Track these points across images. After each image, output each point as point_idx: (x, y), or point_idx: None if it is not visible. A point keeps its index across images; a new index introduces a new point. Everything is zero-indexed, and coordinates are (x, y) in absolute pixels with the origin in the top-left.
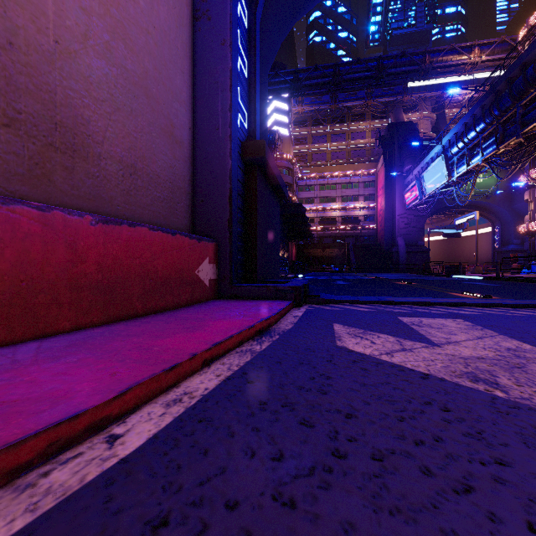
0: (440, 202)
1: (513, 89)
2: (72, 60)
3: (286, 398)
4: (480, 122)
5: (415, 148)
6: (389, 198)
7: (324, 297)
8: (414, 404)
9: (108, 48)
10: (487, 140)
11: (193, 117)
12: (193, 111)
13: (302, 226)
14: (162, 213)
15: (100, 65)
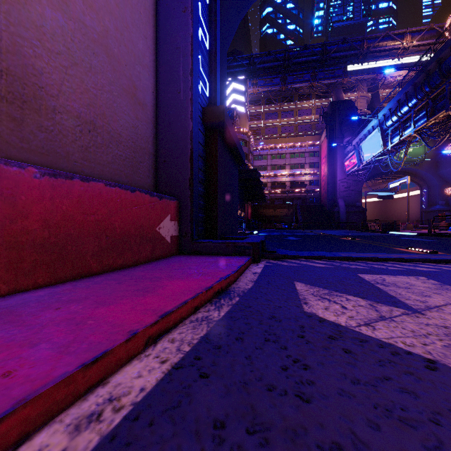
0: (376, 168)
1: (443, 68)
2: (21, 6)
3: (252, 411)
4: (412, 98)
5: (354, 122)
6: (331, 165)
7: (280, 253)
8: (446, 428)
9: (64, 1)
10: (418, 114)
11: (156, 82)
12: (156, 76)
13: (257, 189)
14: (123, 172)
15: (54, 16)
